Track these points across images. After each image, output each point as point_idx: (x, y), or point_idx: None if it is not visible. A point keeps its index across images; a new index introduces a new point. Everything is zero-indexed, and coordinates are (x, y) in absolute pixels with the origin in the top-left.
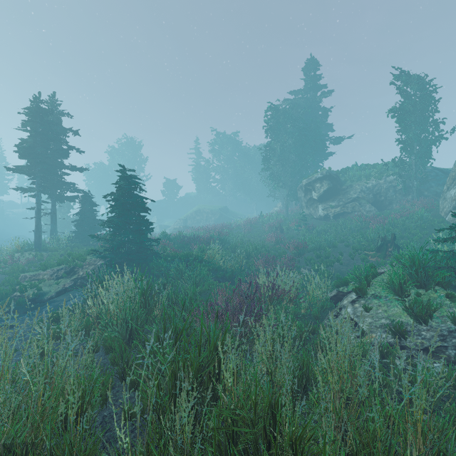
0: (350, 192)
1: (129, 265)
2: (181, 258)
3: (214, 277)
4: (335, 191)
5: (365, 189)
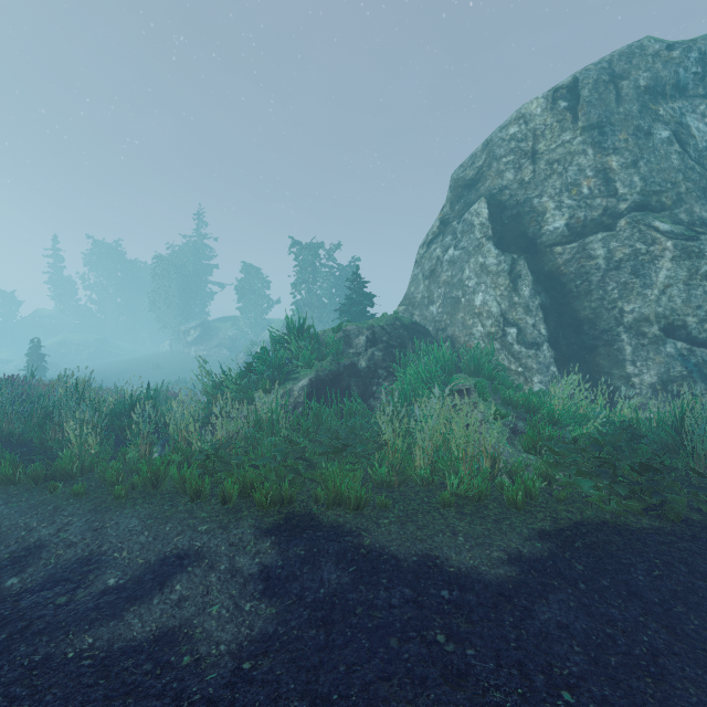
0: (216, 338)
1: None
2: None
3: None
4: (206, 336)
5: (227, 337)
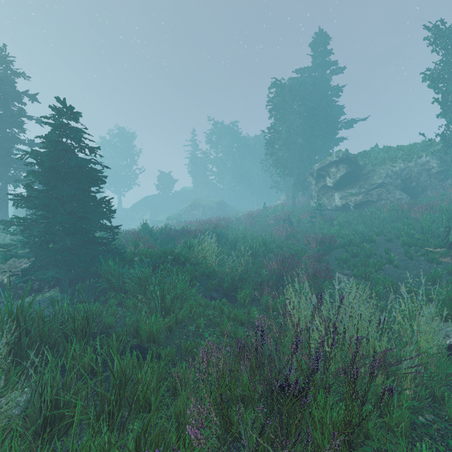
0: (374, 177)
1: (58, 270)
2: (153, 259)
3: (202, 290)
4: (354, 176)
5: (392, 174)
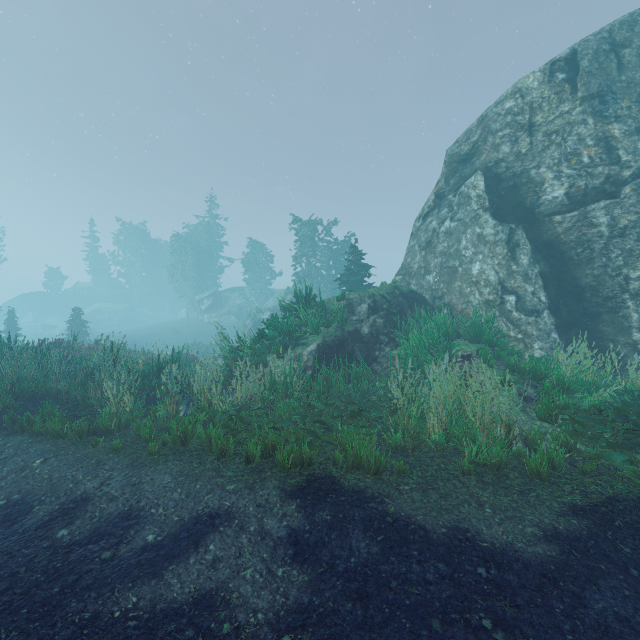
0: (226, 306)
1: None
2: None
3: None
4: (217, 305)
5: (235, 305)
